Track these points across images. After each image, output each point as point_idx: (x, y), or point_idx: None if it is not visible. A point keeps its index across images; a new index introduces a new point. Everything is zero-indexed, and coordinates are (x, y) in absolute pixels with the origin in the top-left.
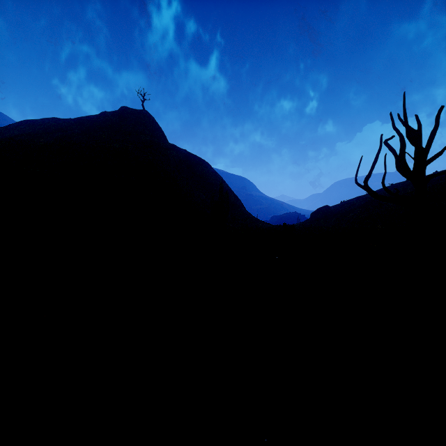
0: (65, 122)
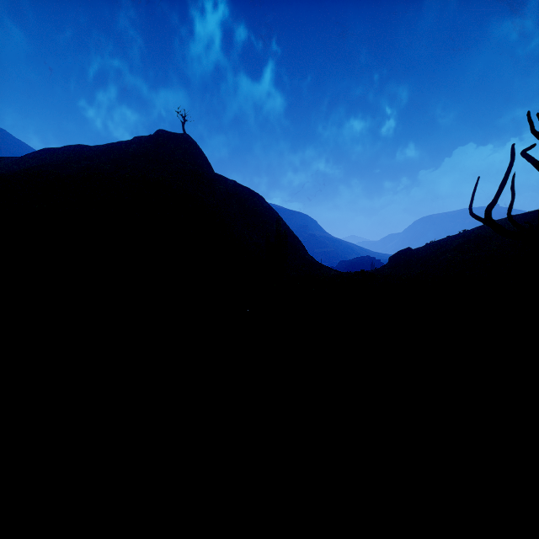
0: (91, 149)
